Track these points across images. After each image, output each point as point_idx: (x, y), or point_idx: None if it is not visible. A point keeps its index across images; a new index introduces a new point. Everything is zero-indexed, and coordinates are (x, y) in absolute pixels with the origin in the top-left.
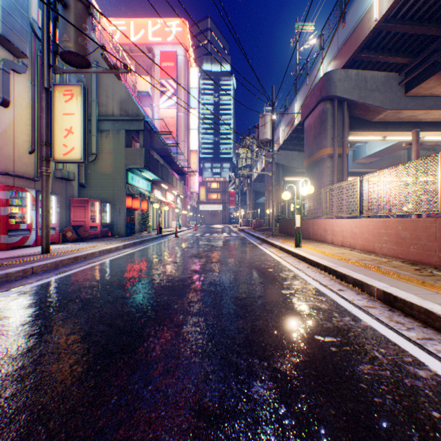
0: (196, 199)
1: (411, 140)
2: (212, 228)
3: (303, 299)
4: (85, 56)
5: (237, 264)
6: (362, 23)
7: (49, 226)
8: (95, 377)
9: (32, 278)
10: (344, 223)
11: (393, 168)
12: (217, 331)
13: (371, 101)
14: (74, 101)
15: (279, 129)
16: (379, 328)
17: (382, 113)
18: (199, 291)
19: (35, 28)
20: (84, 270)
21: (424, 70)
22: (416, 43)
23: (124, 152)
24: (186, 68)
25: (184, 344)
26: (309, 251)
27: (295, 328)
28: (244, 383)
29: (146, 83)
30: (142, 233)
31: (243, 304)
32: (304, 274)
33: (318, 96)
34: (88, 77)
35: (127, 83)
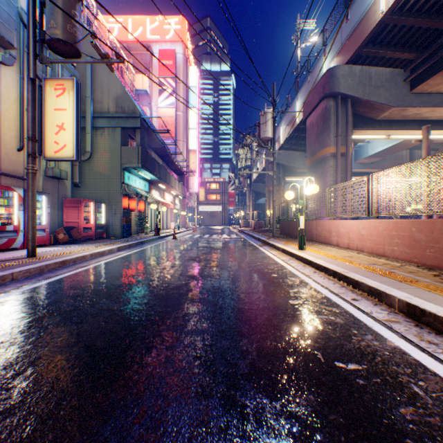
0: (195, 200)
1: (421, 137)
2: (211, 229)
3: (314, 311)
4: (74, 44)
5: (238, 268)
6: (368, 16)
7: (36, 227)
8: (53, 431)
9: (11, 286)
10: (350, 224)
11: (406, 165)
12: (216, 355)
13: (376, 98)
14: (65, 96)
15: (280, 129)
16: (410, 350)
17: (386, 110)
18: (196, 301)
19: (24, 18)
20: (71, 276)
21: (430, 66)
22: (423, 37)
23: (120, 151)
24: (185, 66)
25: (175, 376)
26: (314, 254)
27: (310, 351)
28: (251, 439)
29: (144, 82)
30: (139, 234)
31: (246, 318)
32: (312, 280)
33: (321, 93)
34: (82, 72)
35: (125, 81)
